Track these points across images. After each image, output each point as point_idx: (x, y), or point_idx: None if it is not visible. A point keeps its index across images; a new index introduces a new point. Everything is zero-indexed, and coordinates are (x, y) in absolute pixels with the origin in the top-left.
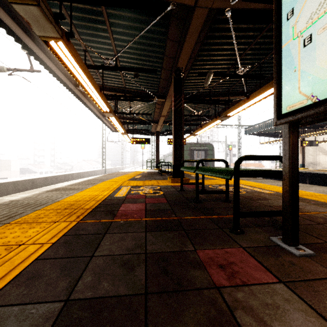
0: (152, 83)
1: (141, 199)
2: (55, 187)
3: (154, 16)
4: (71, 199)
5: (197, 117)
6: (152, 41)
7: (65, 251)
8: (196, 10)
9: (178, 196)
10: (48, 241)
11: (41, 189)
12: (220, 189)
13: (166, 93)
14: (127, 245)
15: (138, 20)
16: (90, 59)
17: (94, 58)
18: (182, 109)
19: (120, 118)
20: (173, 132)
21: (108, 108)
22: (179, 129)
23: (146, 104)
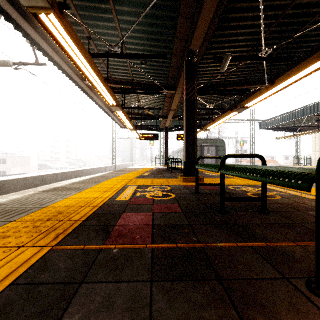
0: (161, 73)
1: (148, 205)
2: (55, 186)
3: None
4: (63, 203)
5: (209, 111)
6: (161, 21)
7: None
8: None
9: (194, 201)
10: None
11: (39, 188)
12: (245, 192)
13: (176, 84)
14: None
15: None
16: (95, 48)
17: (99, 47)
18: (195, 98)
19: (129, 114)
20: (185, 124)
21: (114, 100)
22: (191, 121)
23: (155, 98)
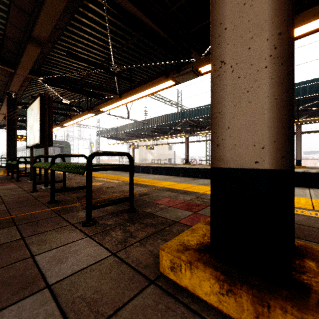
0: None
1: None
2: None
3: None
4: None
5: None
6: None
7: None
8: (16, 75)
9: (2, 178)
10: None
11: None
12: None
13: (3, 98)
14: None
15: None
16: None
17: None
18: (15, 119)
19: None
20: (6, 136)
21: None
22: (12, 133)
23: None
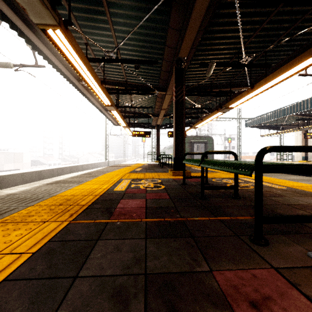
0: (153, 76)
1: (141, 193)
2: (56, 180)
3: (155, 3)
4: (69, 192)
5: (198, 110)
6: (153, 31)
7: (44, 267)
8: None
9: (180, 191)
10: (28, 249)
11: (42, 181)
12: (225, 183)
13: (166, 85)
14: (123, 259)
15: (138, 9)
16: (92, 53)
17: (95, 52)
18: (183, 100)
19: (122, 112)
20: (174, 123)
21: (109, 101)
22: (180, 120)
23: (147, 98)
